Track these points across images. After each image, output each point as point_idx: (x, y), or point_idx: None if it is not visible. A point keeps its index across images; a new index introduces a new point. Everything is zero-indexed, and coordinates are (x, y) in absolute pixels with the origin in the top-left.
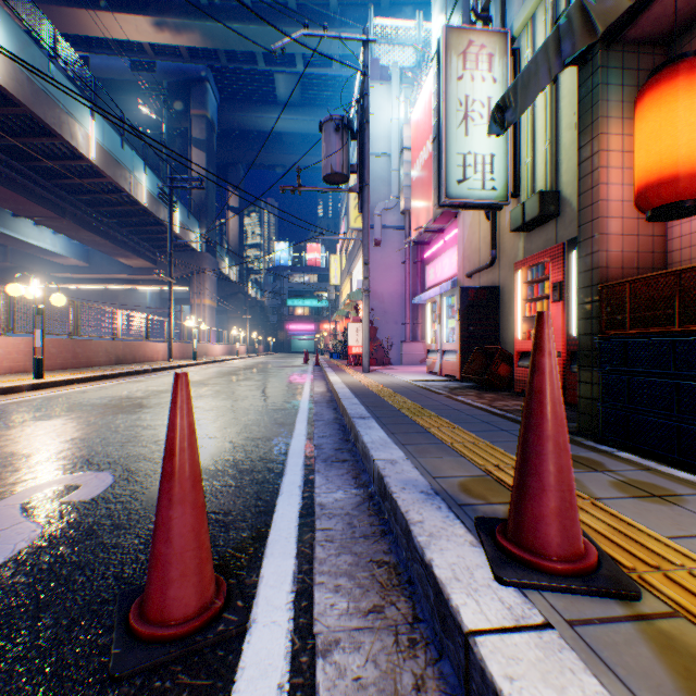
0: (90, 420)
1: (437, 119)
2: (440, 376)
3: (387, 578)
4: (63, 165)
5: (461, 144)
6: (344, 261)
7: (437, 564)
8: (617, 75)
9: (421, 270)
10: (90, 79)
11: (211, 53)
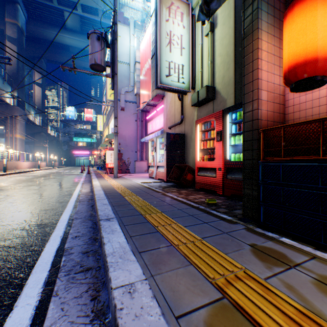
0: None
1: (155, 40)
2: (156, 179)
3: None
4: None
5: (168, 56)
6: (105, 118)
7: None
8: (265, 6)
9: (145, 125)
10: None
11: None
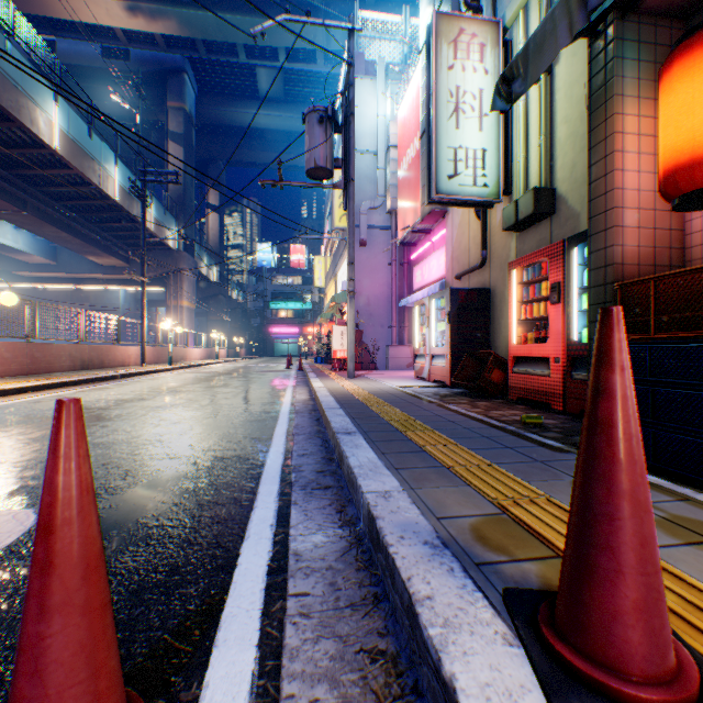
0: (33, 437)
1: (427, 110)
2: (429, 382)
3: (385, 682)
4: (23, 154)
5: (452, 137)
6: (328, 263)
7: (463, 689)
8: (633, 49)
9: (408, 272)
10: (53, 62)
11: (189, 43)
